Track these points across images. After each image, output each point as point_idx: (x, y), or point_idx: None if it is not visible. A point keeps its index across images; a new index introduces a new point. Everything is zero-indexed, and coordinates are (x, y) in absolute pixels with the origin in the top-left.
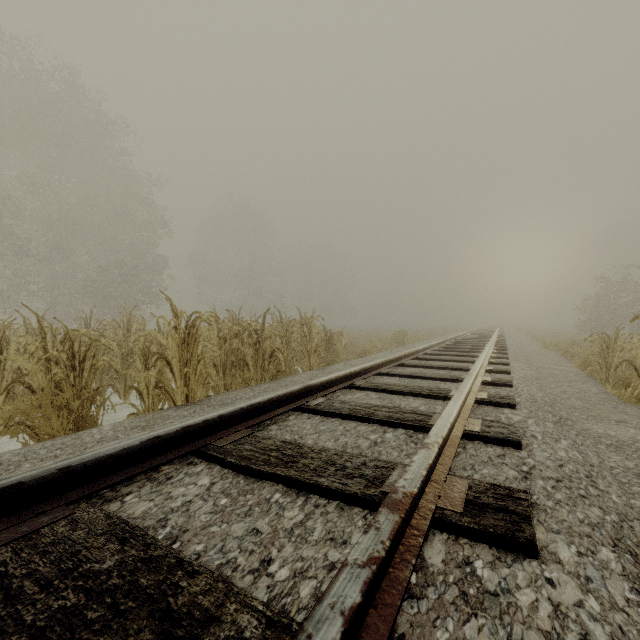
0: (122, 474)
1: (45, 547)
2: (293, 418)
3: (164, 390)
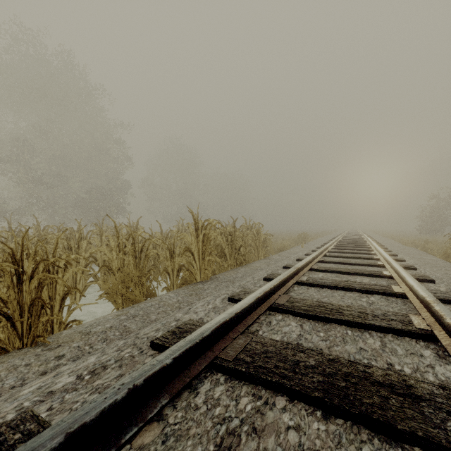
0: (250, 318)
1: (263, 355)
2: (297, 288)
3: (190, 271)
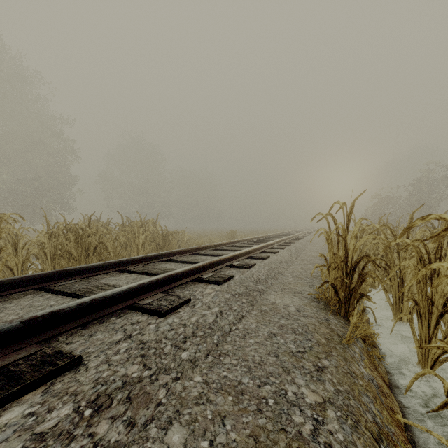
0: None
1: None
2: (28, 296)
3: None
